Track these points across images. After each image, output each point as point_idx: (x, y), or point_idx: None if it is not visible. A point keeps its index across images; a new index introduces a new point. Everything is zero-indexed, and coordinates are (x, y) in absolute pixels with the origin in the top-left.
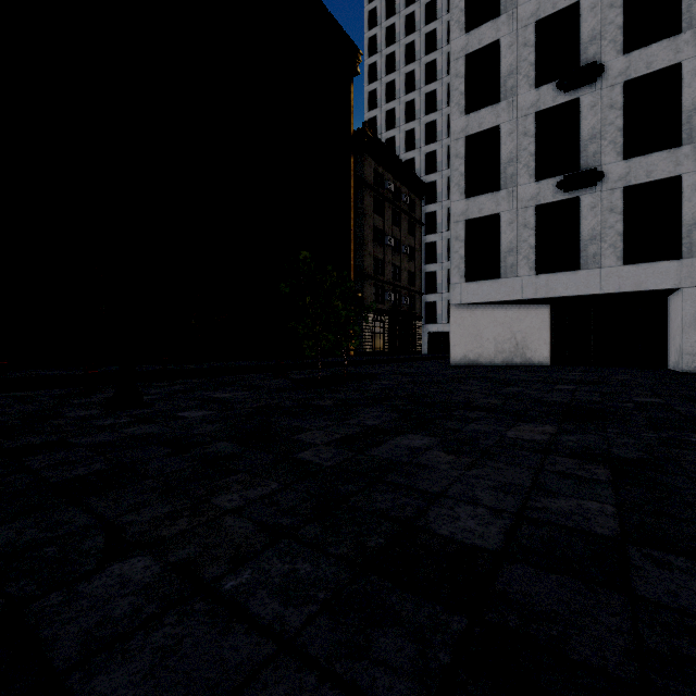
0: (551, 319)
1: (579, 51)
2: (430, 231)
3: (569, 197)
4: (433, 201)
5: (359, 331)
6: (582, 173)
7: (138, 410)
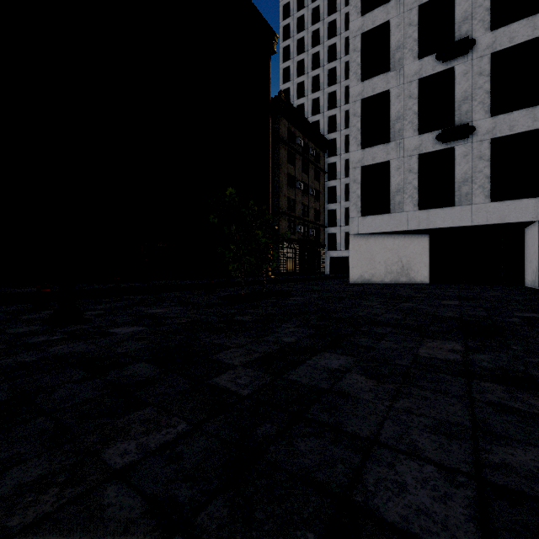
0: (430, 246)
1: (453, 29)
2: (331, 177)
3: (446, 147)
4: (334, 154)
5: (276, 255)
6: (457, 127)
7: (75, 326)
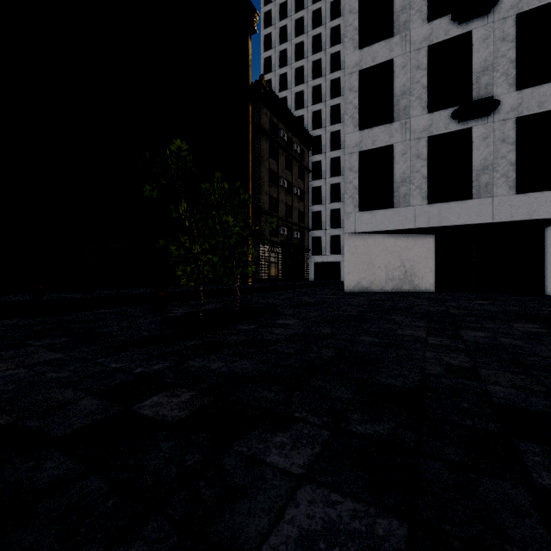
0: (436, 248)
1: None
2: (316, 177)
3: (461, 128)
4: (318, 152)
5: (255, 254)
6: (479, 100)
7: None
